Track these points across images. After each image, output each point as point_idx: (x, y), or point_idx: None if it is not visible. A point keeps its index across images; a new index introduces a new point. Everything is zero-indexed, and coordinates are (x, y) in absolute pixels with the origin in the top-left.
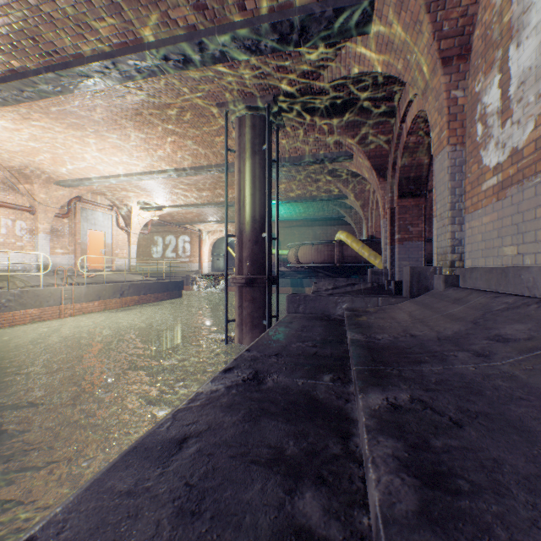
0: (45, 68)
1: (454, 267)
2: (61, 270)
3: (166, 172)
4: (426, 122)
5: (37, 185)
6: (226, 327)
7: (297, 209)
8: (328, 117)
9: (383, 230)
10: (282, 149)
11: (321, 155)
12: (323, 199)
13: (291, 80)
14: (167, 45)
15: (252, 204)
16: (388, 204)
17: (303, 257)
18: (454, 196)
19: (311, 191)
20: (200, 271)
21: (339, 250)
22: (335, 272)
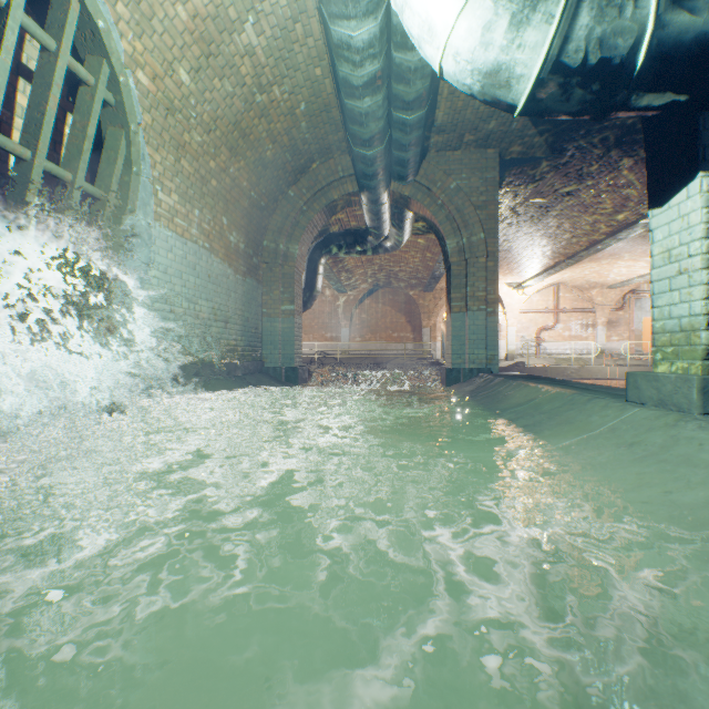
0: (565, 259)
1: None
2: (614, 354)
3: None
4: None
5: (593, 293)
6: None
7: None
8: None
9: None
10: None
11: None
12: None
13: None
14: (604, 240)
15: None
16: None
17: None
18: None
19: None
20: None
21: None
22: None
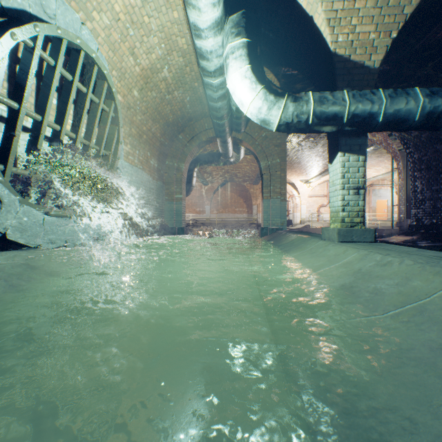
0: None
1: (401, 219)
2: None
3: (394, 171)
4: None
5: None
6: None
7: None
8: None
9: None
10: None
11: None
12: None
13: None
14: None
15: None
16: None
17: None
18: (401, 197)
19: None
20: None
21: None
22: None
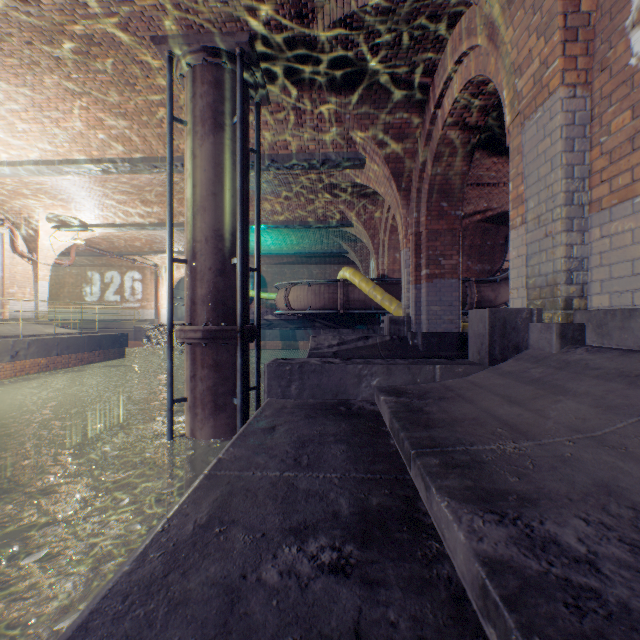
0: None
1: (571, 309)
2: None
3: (81, 162)
4: (471, 106)
5: None
6: (171, 412)
7: (289, 239)
8: (334, 90)
9: (405, 263)
10: (266, 140)
11: (322, 156)
12: (322, 226)
13: (277, 5)
14: None
15: (215, 211)
16: (412, 228)
17: (296, 301)
18: (571, 180)
19: (307, 214)
20: (157, 321)
21: (344, 292)
22: (335, 322)
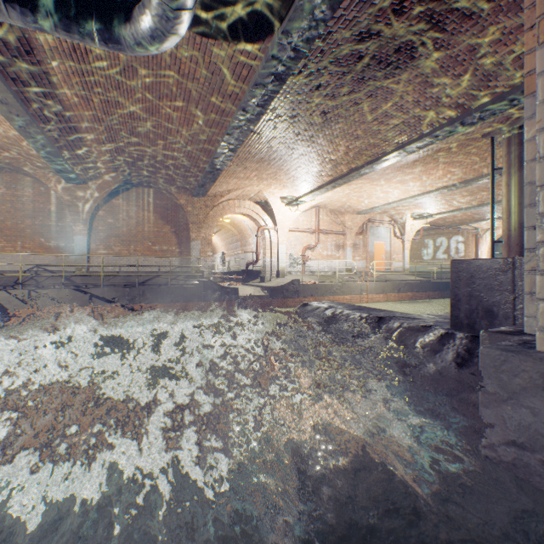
0: (366, 164)
1: None
2: (357, 272)
3: (435, 190)
4: None
5: (346, 217)
6: None
7: None
8: None
9: None
10: None
11: None
12: None
13: None
14: (437, 131)
15: (519, 212)
16: None
17: None
18: None
19: None
20: None
21: None
22: None
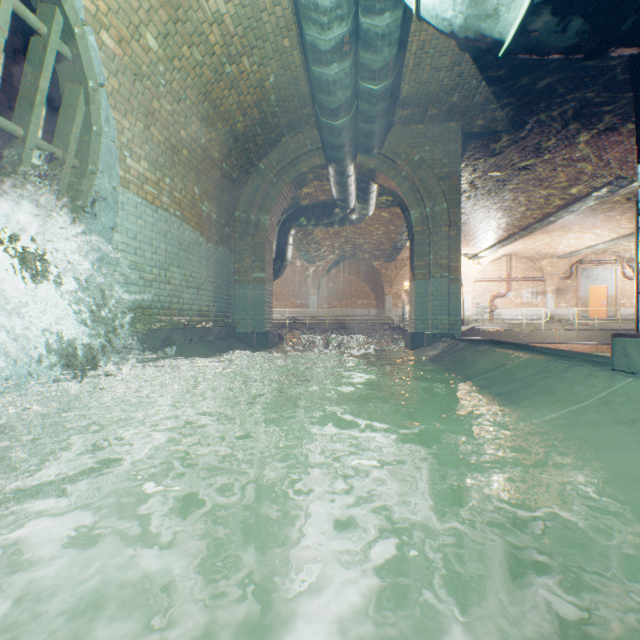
0: (519, 231)
1: None
2: (563, 320)
3: (630, 234)
4: None
5: (543, 263)
6: None
7: None
8: None
9: None
10: None
11: None
12: None
13: None
14: (557, 212)
15: None
16: None
17: None
18: None
19: None
20: None
21: None
22: None
